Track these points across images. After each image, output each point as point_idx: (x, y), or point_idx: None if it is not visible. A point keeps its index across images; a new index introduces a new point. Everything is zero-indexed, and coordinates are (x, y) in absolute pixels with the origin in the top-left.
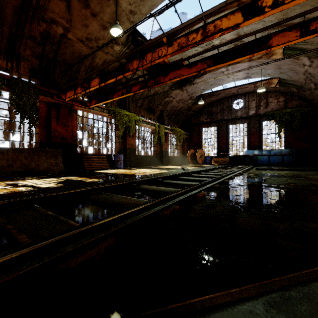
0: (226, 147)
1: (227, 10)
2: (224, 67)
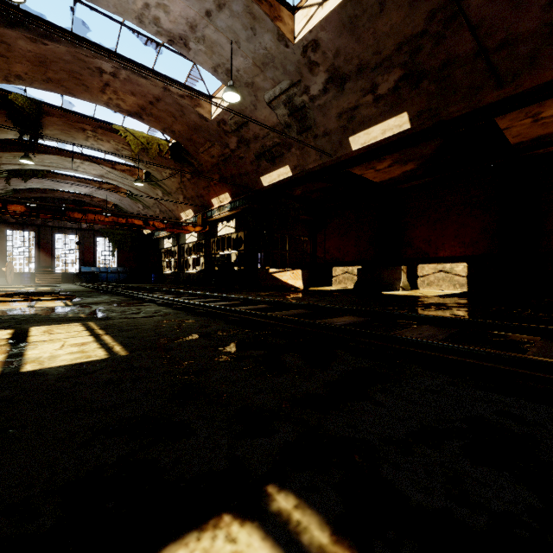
0: (51, 262)
1: (104, 166)
2: (73, 181)
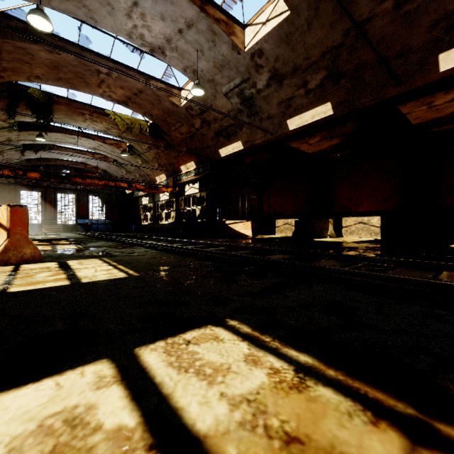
0: (54, 215)
1: (97, 141)
2: (72, 152)
